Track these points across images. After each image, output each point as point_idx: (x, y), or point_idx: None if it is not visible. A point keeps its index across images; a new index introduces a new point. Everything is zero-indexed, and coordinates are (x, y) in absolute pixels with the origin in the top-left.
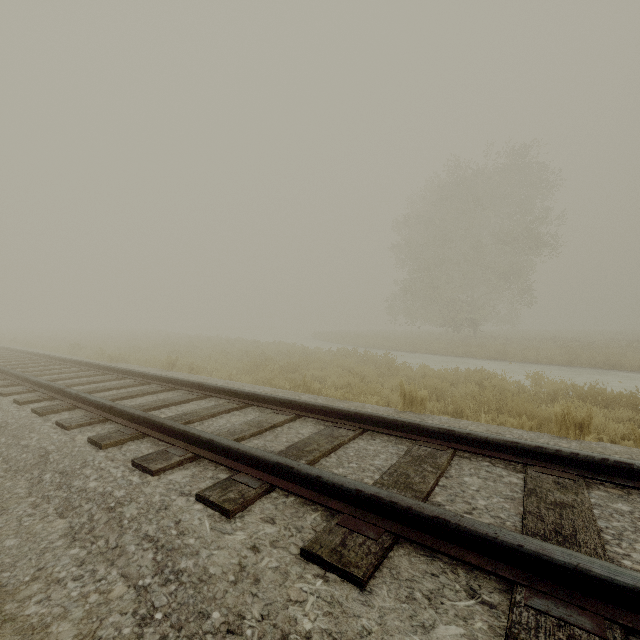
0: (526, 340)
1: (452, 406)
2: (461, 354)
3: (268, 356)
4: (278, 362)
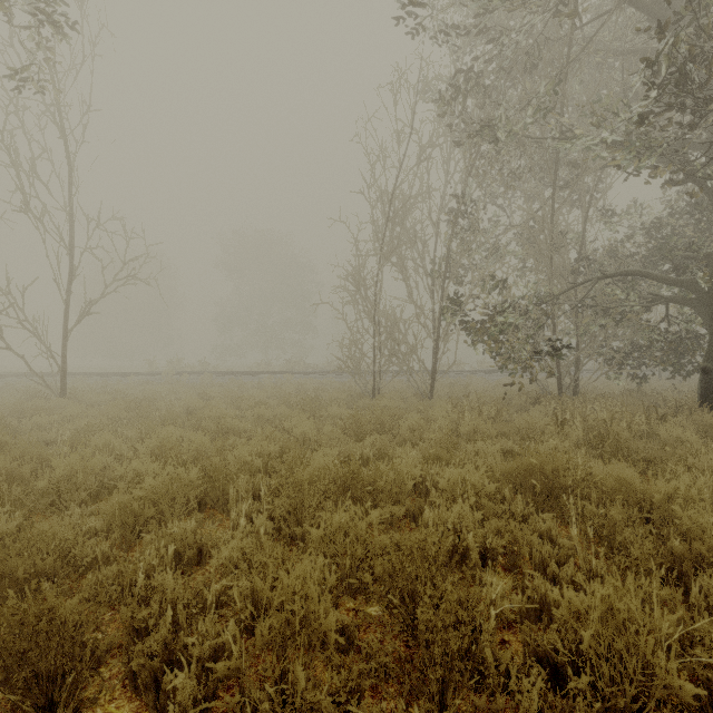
0: None
1: None
2: None
3: None
4: None
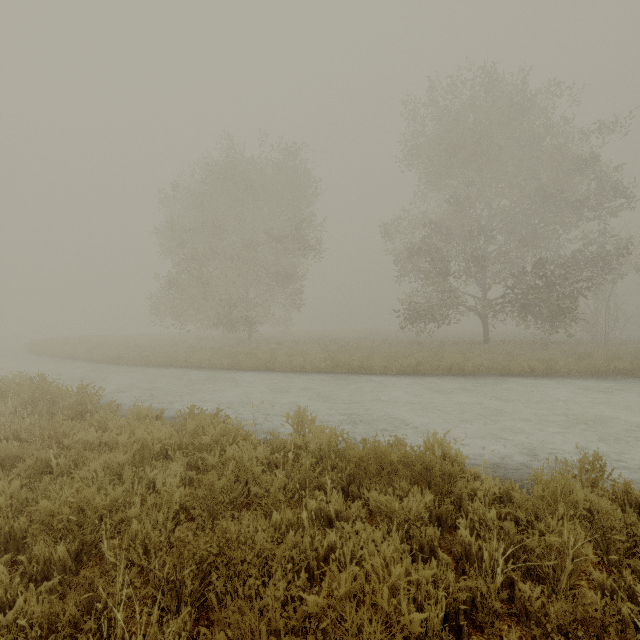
0: (296, 343)
1: (74, 607)
2: (227, 365)
3: None
4: None
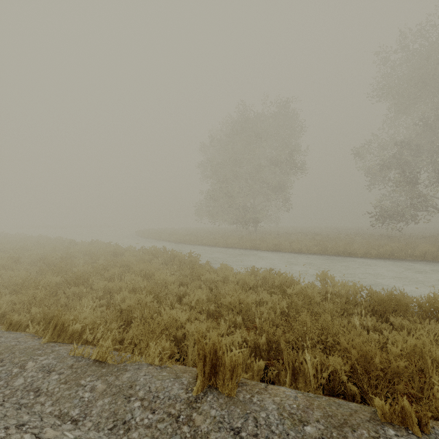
0: (289, 234)
1: (264, 337)
2: (249, 247)
3: (55, 264)
4: (69, 270)
